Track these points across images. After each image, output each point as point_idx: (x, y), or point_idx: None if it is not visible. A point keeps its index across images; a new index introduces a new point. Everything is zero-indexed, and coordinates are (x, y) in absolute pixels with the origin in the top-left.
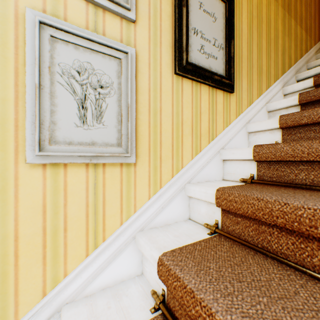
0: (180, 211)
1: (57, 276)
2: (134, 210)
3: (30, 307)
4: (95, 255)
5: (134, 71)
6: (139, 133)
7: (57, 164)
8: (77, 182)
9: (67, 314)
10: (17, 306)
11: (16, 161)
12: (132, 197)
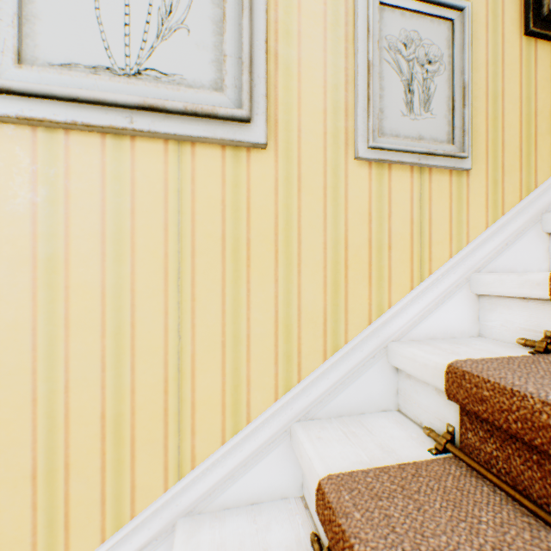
0: (533, 256)
1: (381, 304)
2: (466, 241)
3: (356, 331)
4: (420, 290)
5: (469, 36)
6: (472, 128)
7: (381, 164)
8: (400, 190)
9: (403, 345)
10: (346, 325)
11: (345, 156)
12: (463, 222)
